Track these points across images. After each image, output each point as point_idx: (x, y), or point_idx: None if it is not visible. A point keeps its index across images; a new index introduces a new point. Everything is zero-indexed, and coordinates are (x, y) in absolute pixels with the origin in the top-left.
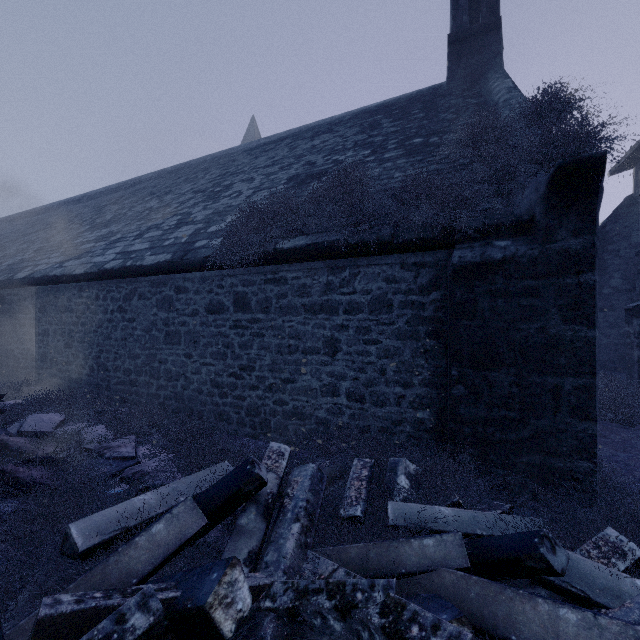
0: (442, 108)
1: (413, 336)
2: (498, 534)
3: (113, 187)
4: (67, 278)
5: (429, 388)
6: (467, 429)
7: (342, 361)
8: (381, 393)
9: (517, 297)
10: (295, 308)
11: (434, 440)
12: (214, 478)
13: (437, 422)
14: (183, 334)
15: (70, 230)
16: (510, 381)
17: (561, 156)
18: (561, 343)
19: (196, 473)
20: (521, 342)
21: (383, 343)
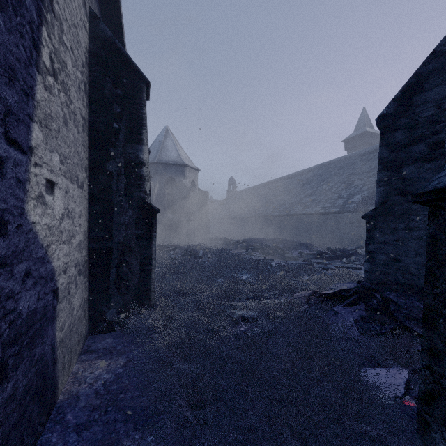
0: None
1: None
2: None
3: (300, 172)
4: (308, 214)
5: None
6: None
7: None
8: None
9: None
10: None
11: None
12: None
13: None
14: (342, 229)
15: (297, 196)
16: None
17: None
18: None
19: None
20: None
21: None
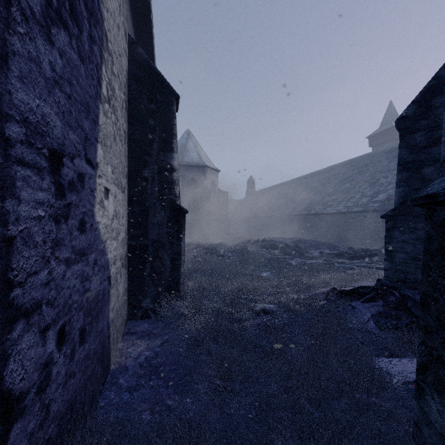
0: None
1: None
2: None
3: (321, 171)
4: (329, 213)
5: None
6: None
7: None
8: None
9: None
10: None
11: None
12: None
13: None
14: (366, 228)
15: (318, 195)
16: None
17: None
18: None
19: None
20: None
21: None
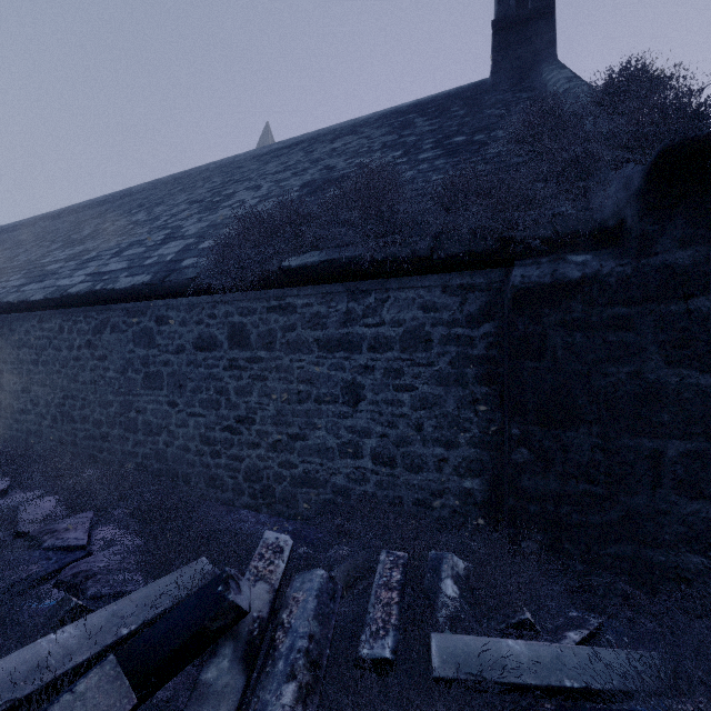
0: (487, 104)
1: (458, 381)
2: (596, 685)
3: (99, 200)
4: (23, 305)
5: (479, 449)
6: (533, 507)
7: (366, 413)
8: (417, 455)
9: (602, 330)
10: (306, 344)
11: (486, 517)
12: (182, 587)
13: (490, 494)
14: (166, 376)
15: (39, 248)
16: (592, 444)
17: (659, 140)
18: (663, 393)
19: (155, 582)
20: (607, 391)
21: (419, 390)
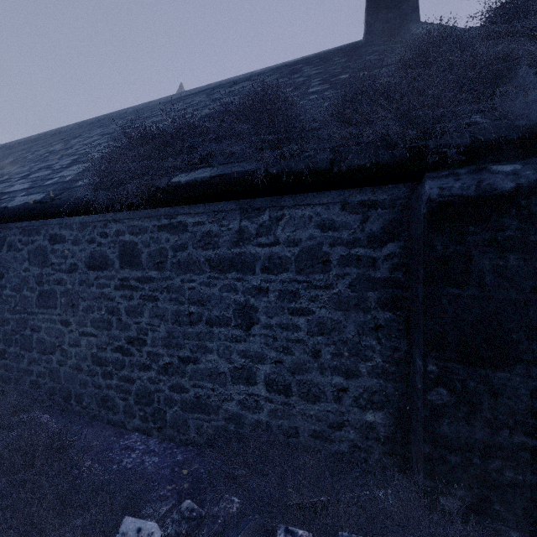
0: (365, 53)
1: (359, 305)
2: None
3: (33, 137)
4: None
5: (383, 380)
6: (454, 458)
7: (260, 337)
8: (313, 383)
9: None
10: (197, 264)
11: (390, 454)
12: None
13: (394, 429)
14: (59, 295)
15: None
16: (531, 388)
17: None
18: None
19: None
20: None
21: (316, 314)
